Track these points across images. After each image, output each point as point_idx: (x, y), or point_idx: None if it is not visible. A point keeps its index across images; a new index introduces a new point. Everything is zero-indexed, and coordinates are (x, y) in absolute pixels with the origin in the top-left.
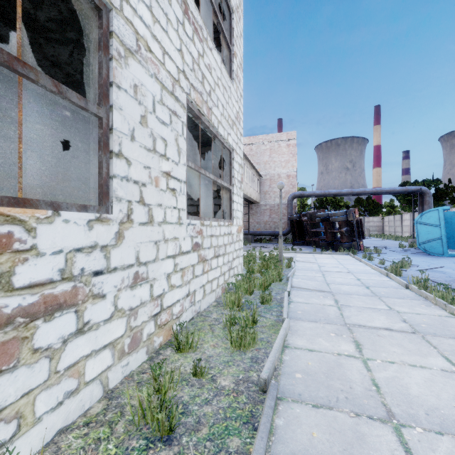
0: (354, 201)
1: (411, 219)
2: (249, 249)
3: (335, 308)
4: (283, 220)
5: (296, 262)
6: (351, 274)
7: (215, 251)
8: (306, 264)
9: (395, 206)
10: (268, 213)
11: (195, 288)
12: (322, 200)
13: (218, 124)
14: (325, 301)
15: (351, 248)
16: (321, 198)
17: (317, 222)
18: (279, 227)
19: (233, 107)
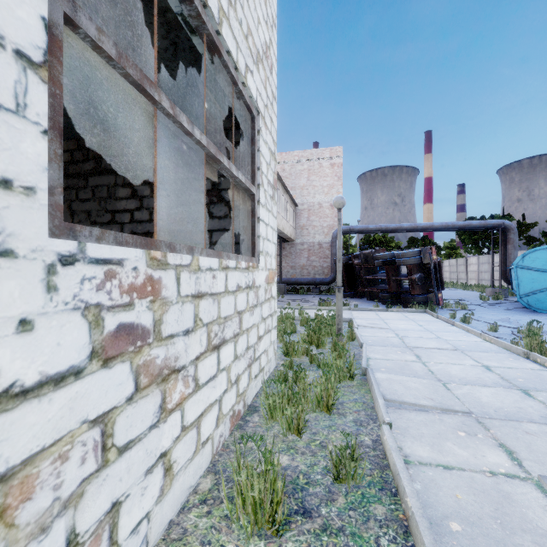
0: (407, 241)
1: (480, 263)
2: (282, 304)
3: (537, 496)
4: (325, 263)
5: (358, 328)
6: (464, 355)
7: (209, 334)
8: (375, 331)
9: (456, 248)
10: (306, 255)
11: (115, 495)
12: (369, 240)
13: (221, 16)
14: (484, 452)
15: (429, 303)
16: (368, 238)
17: (377, 265)
18: (337, 272)
19: (258, 24)
